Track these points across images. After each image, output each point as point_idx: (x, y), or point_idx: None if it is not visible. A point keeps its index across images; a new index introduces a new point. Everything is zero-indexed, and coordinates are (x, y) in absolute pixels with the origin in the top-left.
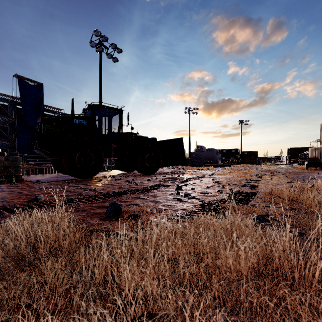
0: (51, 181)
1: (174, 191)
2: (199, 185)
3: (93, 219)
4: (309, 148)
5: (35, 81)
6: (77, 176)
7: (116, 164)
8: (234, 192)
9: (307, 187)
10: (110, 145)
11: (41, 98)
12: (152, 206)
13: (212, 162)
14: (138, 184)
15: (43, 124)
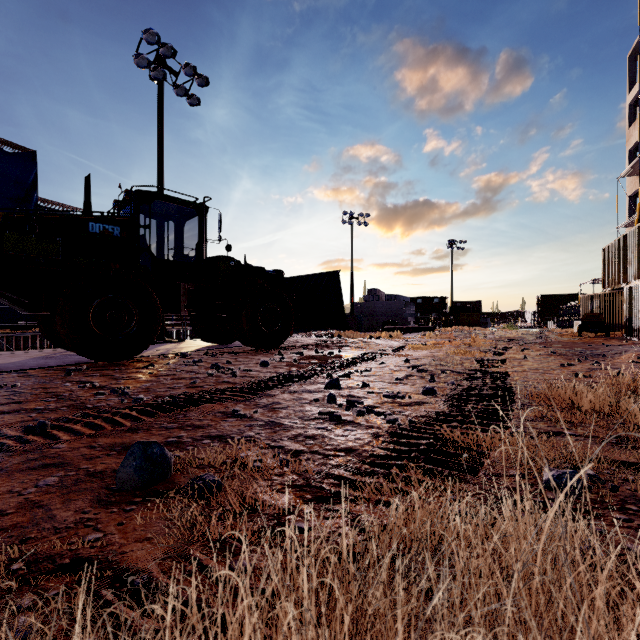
0: (25, 368)
1: (322, 392)
2: (378, 376)
3: (73, 499)
4: (581, 296)
5: (17, 145)
6: (94, 357)
7: (195, 326)
8: (462, 393)
9: (625, 379)
10: (179, 285)
11: (31, 184)
12: (264, 443)
13: (397, 322)
14: (238, 374)
15: (6, 230)
